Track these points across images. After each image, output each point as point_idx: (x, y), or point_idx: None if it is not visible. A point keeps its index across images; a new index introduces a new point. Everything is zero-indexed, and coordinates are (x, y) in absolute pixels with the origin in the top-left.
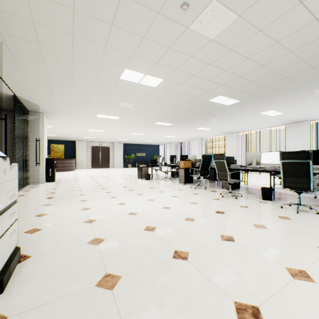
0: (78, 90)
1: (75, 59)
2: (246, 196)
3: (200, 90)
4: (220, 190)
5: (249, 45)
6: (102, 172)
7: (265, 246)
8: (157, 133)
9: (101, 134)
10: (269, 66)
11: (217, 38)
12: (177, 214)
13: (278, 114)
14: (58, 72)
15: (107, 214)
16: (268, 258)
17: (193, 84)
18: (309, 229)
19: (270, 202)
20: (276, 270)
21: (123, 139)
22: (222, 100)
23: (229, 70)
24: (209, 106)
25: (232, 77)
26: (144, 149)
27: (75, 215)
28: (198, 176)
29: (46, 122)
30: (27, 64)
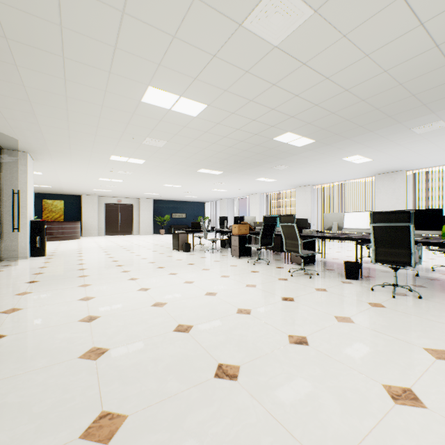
0: (78, 118)
1: (68, 67)
2: (325, 273)
3: (261, 123)
4: (288, 265)
5: (329, 57)
6: (121, 241)
7: (353, 351)
8: (202, 185)
9: (119, 185)
10: (355, 91)
11: (283, 44)
12: (225, 304)
13: (366, 161)
14: (42, 86)
15: (120, 306)
16: (357, 371)
17: (250, 115)
18: (411, 321)
19: (357, 282)
20: (370, 391)
21: (152, 194)
22: (291, 139)
23: (300, 95)
24: (274, 148)
25: (305, 105)
26: (183, 208)
27: (67, 309)
28: (258, 247)
29: (30, 166)
30: None
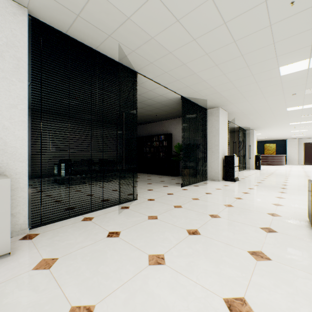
0: (267, 119)
1: (259, 113)
2: None
3: None
4: None
5: None
6: (308, 168)
7: None
8: None
9: (307, 132)
10: None
11: None
12: None
13: None
14: (254, 117)
15: (272, 180)
16: None
17: None
18: None
19: None
20: None
21: None
22: None
23: None
24: None
25: None
26: None
27: (258, 178)
28: None
29: (254, 134)
30: (242, 119)
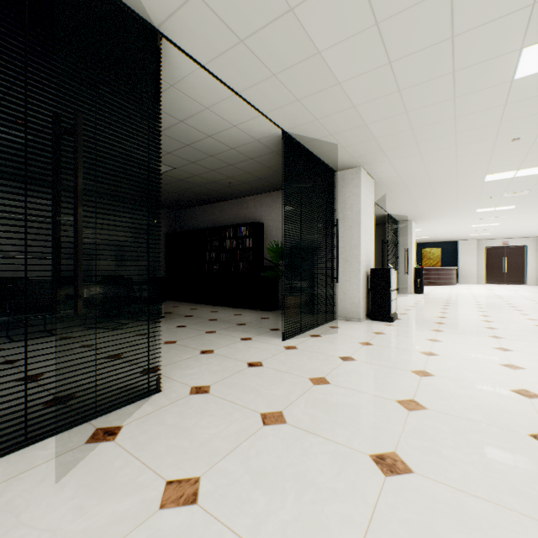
0: (442, 199)
1: (432, 185)
2: None
3: None
4: None
5: None
6: (499, 290)
7: None
8: None
9: (497, 228)
10: None
11: None
12: None
13: None
14: (420, 194)
15: (460, 317)
16: None
17: None
18: None
19: None
20: None
21: None
22: None
23: None
24: None
25: None
26: None
27: (432, 313)
28: None
29: (413, 229)
30: (398, 197)
